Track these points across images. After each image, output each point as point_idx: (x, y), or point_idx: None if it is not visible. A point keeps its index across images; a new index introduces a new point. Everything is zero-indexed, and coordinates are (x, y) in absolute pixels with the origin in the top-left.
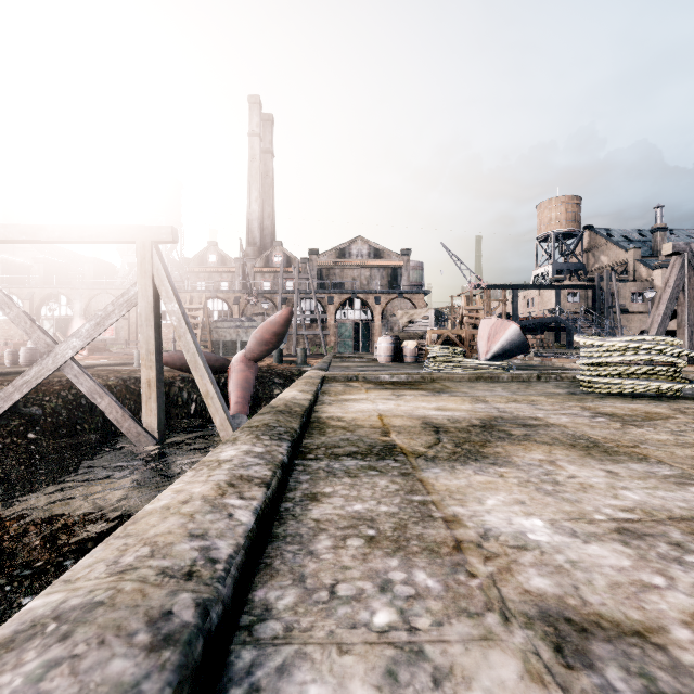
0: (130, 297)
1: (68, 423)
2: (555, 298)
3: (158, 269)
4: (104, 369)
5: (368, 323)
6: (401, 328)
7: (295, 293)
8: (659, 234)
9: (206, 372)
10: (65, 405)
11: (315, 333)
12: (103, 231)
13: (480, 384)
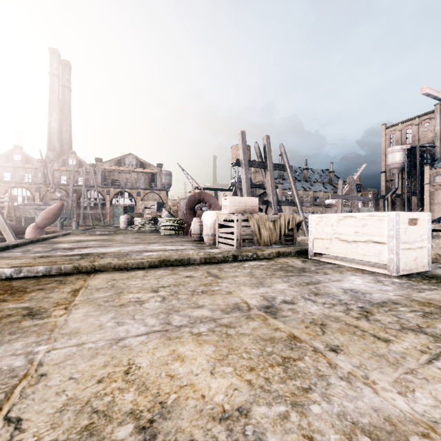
0: None
1: None
2: None
3: None
4: None
5: (132, 207)
6: (141, 210)
7: (83, 187)
8: None
9: (10, 232)
10: None
11: (96, 212)
12: None
13: (133, 234)
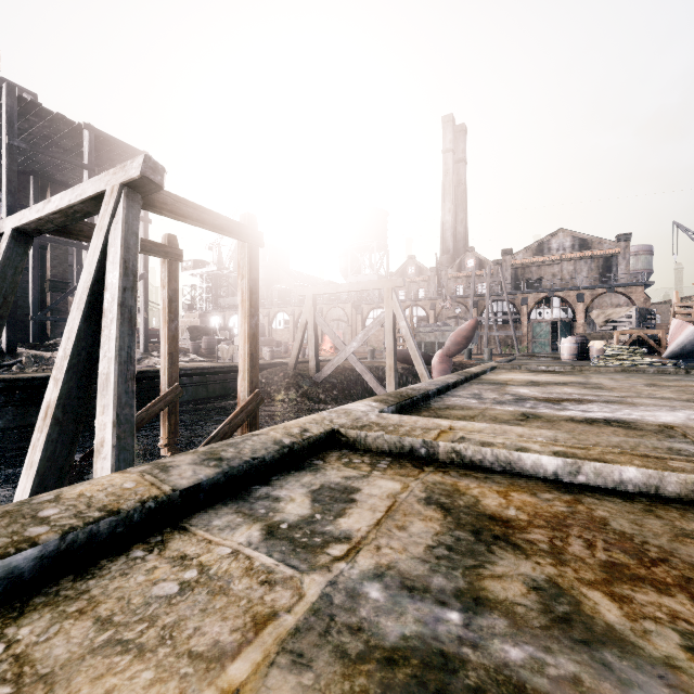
0: (381, 319)
1: (348, 388)
2: None
3: (395, 302)
4: None
5: (567, 322)
6: (597, 327)
7: (486, 296)
8: None
9: (421, 362)
10: (345, 379)
11: (506, 333)
12: (368, 284)
13: (616, 373)
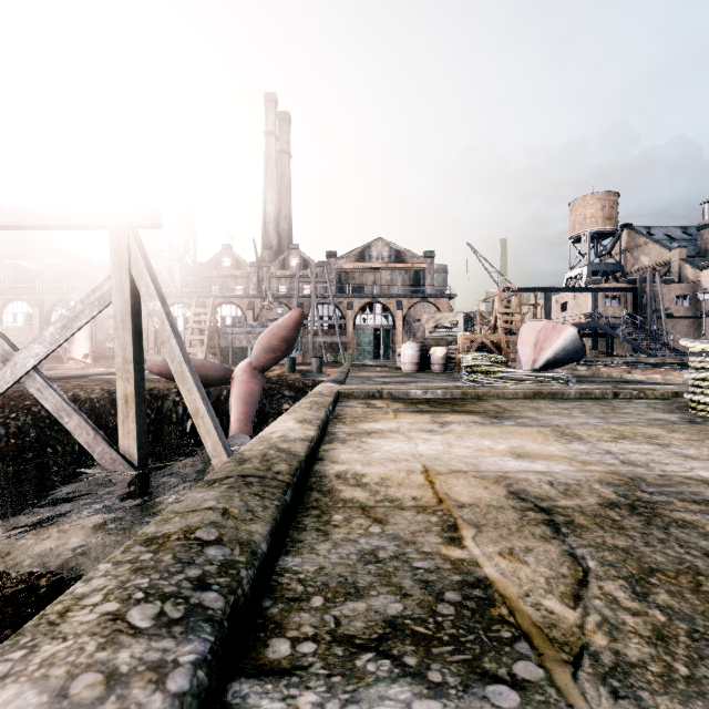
0: (103, 294)
1: (37, 445)
2: (592, 302)
3: (137, 259)
4: (98, 379)
5: (389, 329)
6: (427, 333)
7: (312, 297)
8: (707, 232)
9: (195, 385)
10: (35, 422)
11: (332, 340)
12: (70, 213)
13: (544, 404)
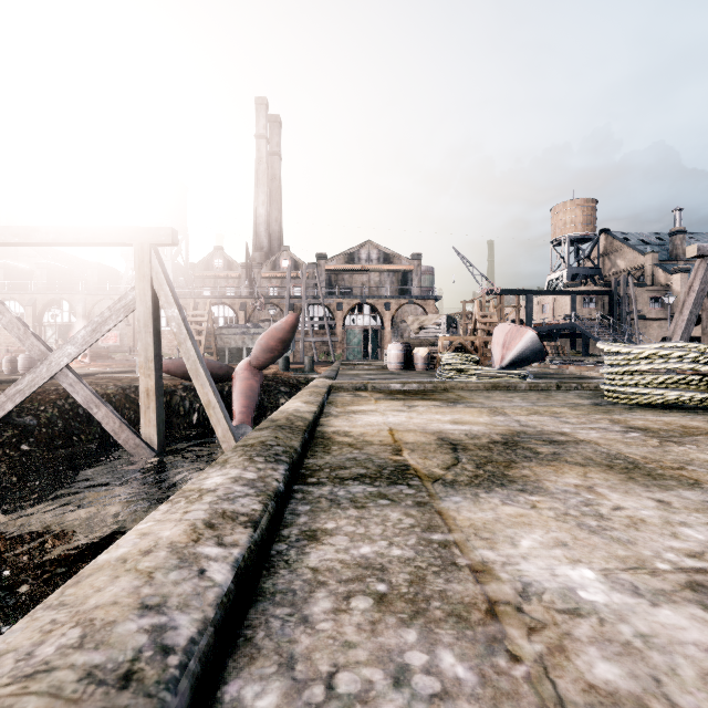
0: (128, 302)
1: (64, 434)
2: (570, 304)
3: (157, 272)
4: (105, 377)
5: (377, 330)
6: (412, 334)
7: (303, 298)
8: (678, 238)
9: (207, 381)
10: (61, 414)
11: (323, 340)
12: (99, 233)
13: (497, 394)
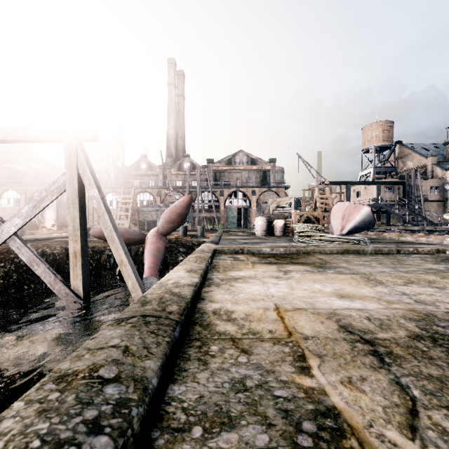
0: (60, 185)
1: (17, 284)
2: (376, 191)
3: (82, 162)
4: (59, 240)
5: (247, 208)
6: (271, 211)
7: (198, 188)
8: None
9: (120, 245)
10: (17, 269)
11: (211, 215)
12: (38, 131)
13: (352, 257)
